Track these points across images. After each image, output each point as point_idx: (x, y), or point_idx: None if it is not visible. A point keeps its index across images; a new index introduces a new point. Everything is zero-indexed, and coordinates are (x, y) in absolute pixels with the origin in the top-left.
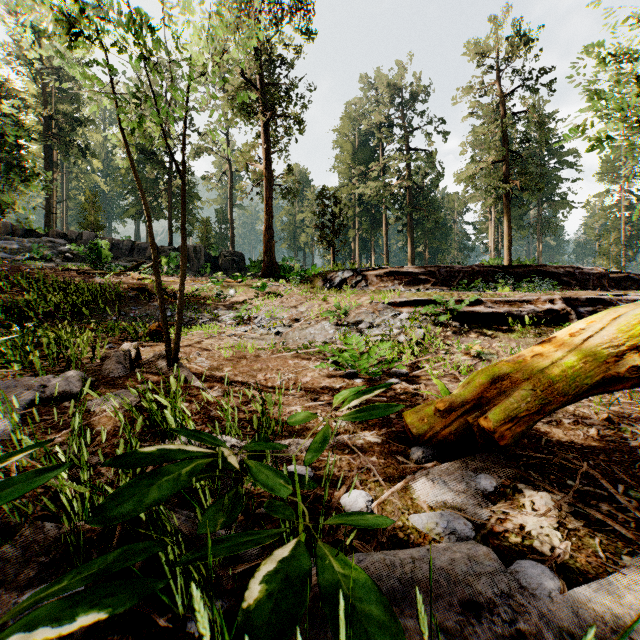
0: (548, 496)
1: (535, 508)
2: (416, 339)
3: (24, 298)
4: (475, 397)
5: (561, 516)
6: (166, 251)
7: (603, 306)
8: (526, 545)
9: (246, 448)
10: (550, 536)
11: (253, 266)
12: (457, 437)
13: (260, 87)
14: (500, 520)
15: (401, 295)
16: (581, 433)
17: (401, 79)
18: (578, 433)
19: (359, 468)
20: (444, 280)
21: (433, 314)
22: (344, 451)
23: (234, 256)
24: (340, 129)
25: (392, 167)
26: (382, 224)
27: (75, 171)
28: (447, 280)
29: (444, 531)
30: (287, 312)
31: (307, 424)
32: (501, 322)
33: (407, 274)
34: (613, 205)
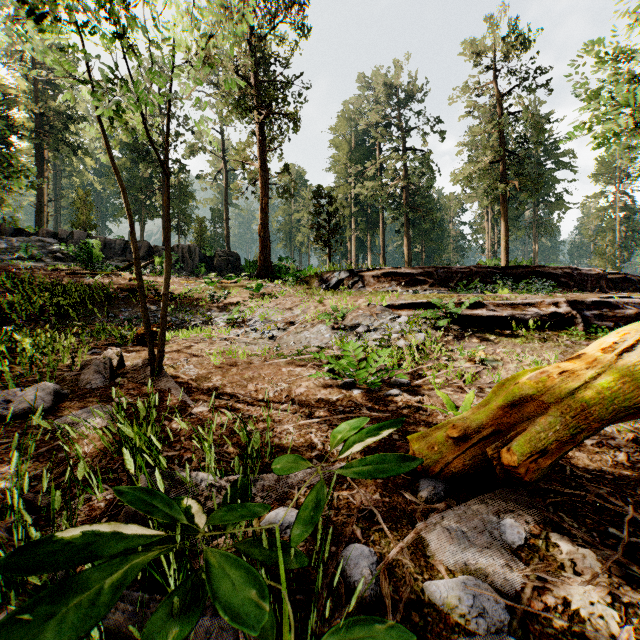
0: (592, 555)
1: (577, 571)
2: (416, 344)
3: (7, 300)
4: (493, 422)
5: (612, 584)
6: (160, 251)
7: (609, 309)
8: (576, 632)
9: (211, 521)
10: (604, 617)
11: (248, 266)
12: (472, 468)
13: (255, 84)
14: (537, 590)
15: (399, 297)
16: (608, 458)
17: (398, 78)
18: (604, 458)
19: (360, 510)
20: (442, 281)
21: (433, 317)
22: (342, 486)
23: (229, 256)
24: (336, 128)
25: (389, 167)
26: (379, 224)
27: (68, 169)
28: (445, 281)
29: (470, 611)
30: (282, 314)
31: (300, 448)
32: (504, 326)
33: (404, 275)
34: (608, 206)
